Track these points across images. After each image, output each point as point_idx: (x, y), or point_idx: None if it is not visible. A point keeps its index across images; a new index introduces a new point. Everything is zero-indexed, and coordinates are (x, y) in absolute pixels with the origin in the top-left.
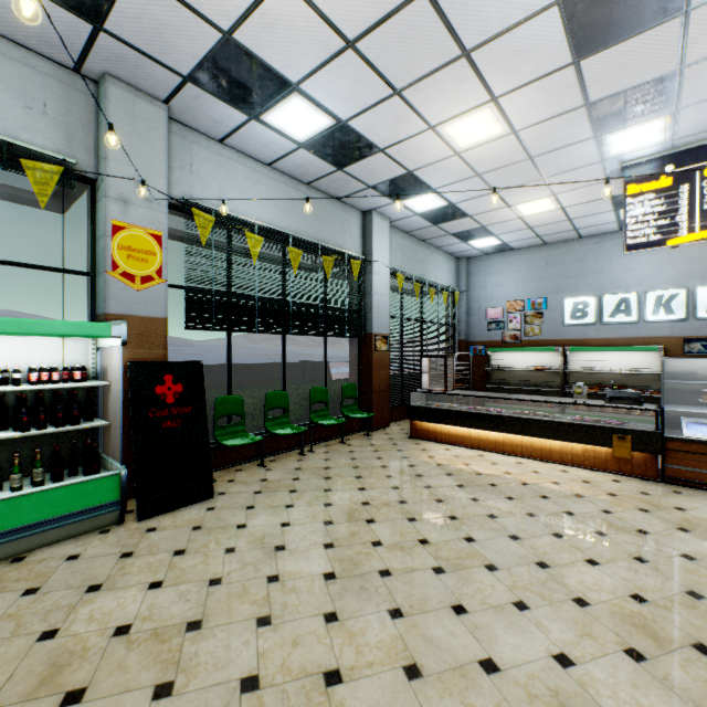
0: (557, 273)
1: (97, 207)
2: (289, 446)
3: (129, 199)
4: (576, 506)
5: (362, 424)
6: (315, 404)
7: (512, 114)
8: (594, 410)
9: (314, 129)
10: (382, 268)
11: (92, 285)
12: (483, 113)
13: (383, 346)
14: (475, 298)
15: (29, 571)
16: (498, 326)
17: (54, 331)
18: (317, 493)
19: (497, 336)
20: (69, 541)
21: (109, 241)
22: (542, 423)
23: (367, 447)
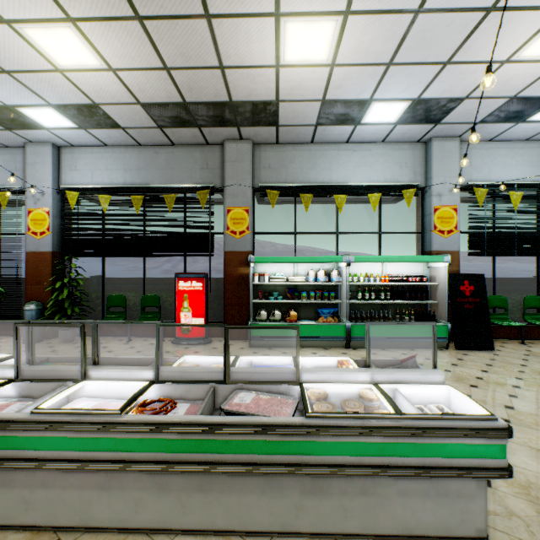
0: None
1: (424, 200)
2: None
3: (441, 193)
4: None
5: None
6: None
7: None
8: None
9: None
10: None
11: (421, 238)
12: None
13: None
14: None
15: (420, 353)
16: None
17: (423, 261)
18: None
19: None
20: (426, 349)
21: (432, 216)
22: None
23: None
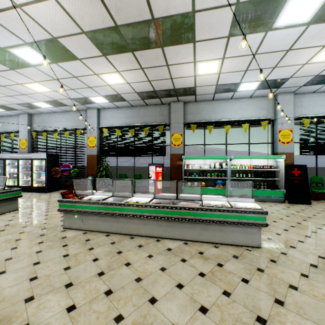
0: None
1: (274, 126)
2: None
3: (283, 122)
4: None
5: None
6: None
7: None
8: None
9: None
10: None
11: (272, 145)
12: None
13: None
14: None
15: (267, 204)
16: None
17: (270, 158)
18: None
19: None
20: (272, 202)
21: (278, 134)
22: None
23: None
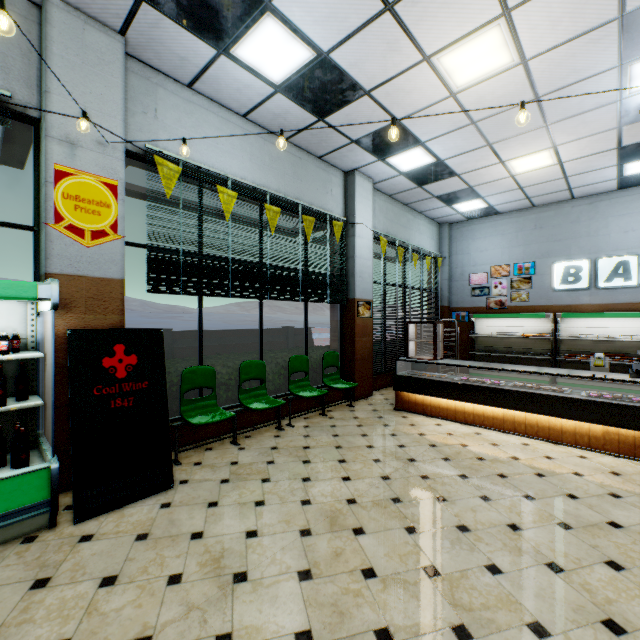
0: (546, 236)
1: (41, 150)
2: (267, 419)
3: (77, 141)
4: (618, 512)
5: (344, 393)
6: (295, 373)
7: (524, 35)
8: (590, 380)
9: (291, 66)
10: (365, 231)
11: (35, 241)
12: (490, 34)
13: (366, 312)
14: (458, 264)
15: None
16: (482, 292)
17: None
18: (294, 483)
19: (481, 302)
20: None
21: (52, 188)
22: (552, 399)
23: (350, 421)
